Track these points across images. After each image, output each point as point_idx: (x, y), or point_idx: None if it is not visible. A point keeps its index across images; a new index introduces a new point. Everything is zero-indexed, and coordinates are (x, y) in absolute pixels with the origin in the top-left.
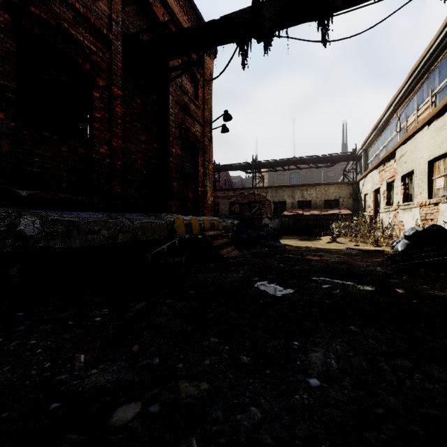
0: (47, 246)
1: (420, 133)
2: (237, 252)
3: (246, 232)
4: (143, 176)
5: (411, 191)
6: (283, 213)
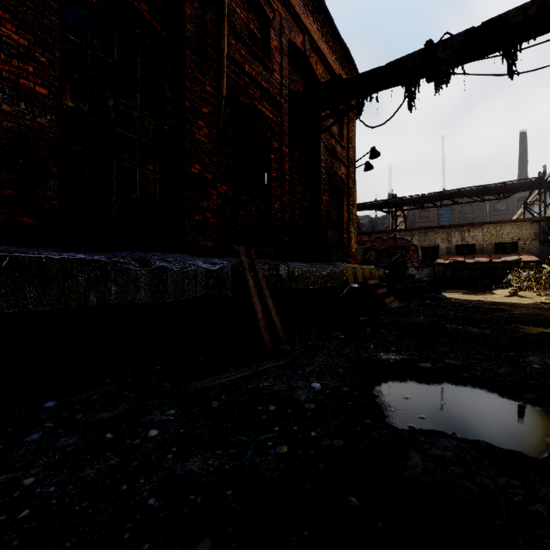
0: (290, 286)
1: None
2: (398, 303)
3: (400, 283)
4: (299, 226)
5: None
6: (436, 261)
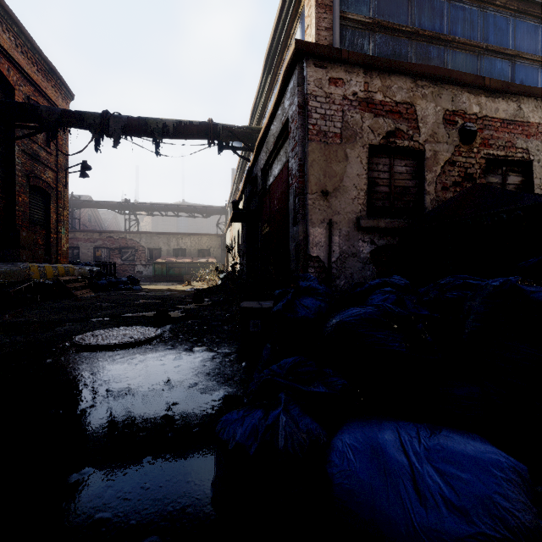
0: None
1: None
2: (93, 294)
3: (105, 278)
4: None
5: None
6: (156, 260)
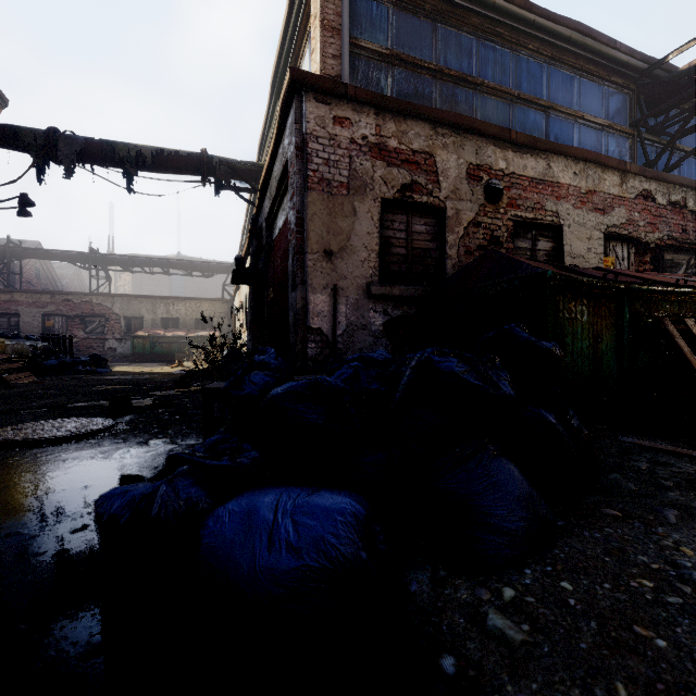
0: None
1: None
2: (35, 379)
3: (56, 358)
4: None
5: None
6: (136, 333)
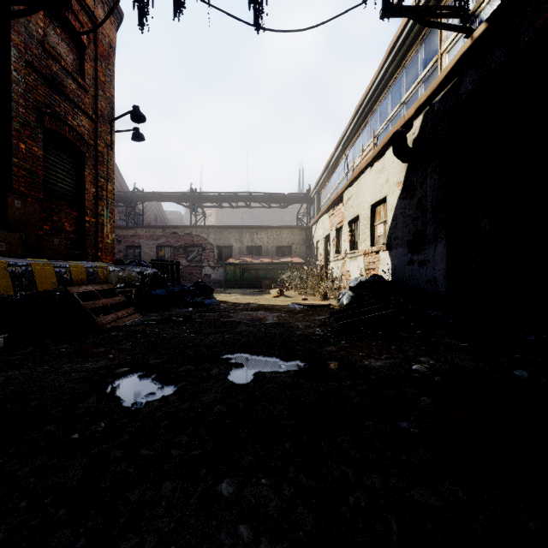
0: None
1: (364, 174)
2: (139, 317)
3: (164, 286)
4: None
5: (357, 238)
6: (228, 260)
